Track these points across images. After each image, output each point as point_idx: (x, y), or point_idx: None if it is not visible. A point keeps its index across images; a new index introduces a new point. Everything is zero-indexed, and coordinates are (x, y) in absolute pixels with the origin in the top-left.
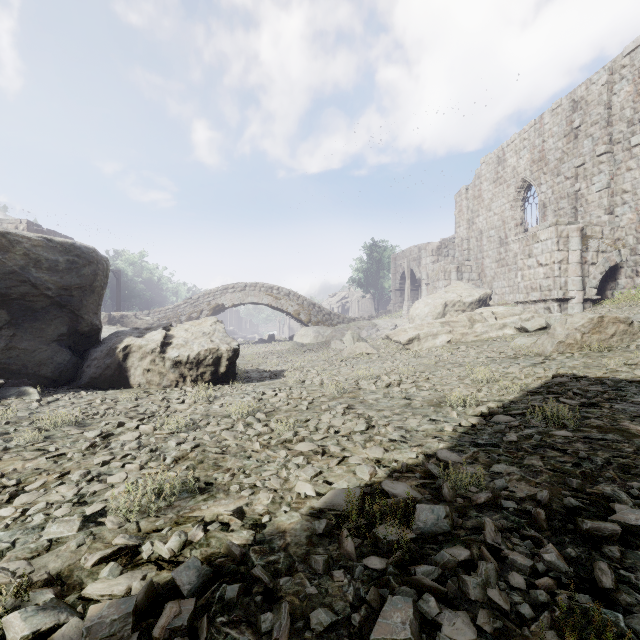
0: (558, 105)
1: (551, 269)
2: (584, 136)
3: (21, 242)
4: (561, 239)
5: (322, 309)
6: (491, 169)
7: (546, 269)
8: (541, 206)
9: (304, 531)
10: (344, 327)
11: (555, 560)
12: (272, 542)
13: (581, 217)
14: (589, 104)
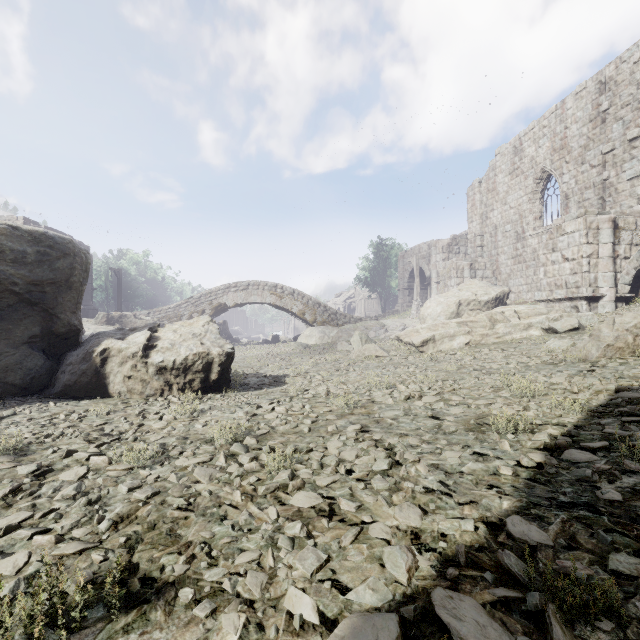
0: (583, 88)
1: (579, 264)
2: (613, 119)
3: None
4: (590, 231)
5: (328, 309)
6: (507, 160)
7: (573, 264)
8: (563, 197)
9: None
10: (351, 327)
11: None
12: None
13: (610, 208)
14: (619, 84)
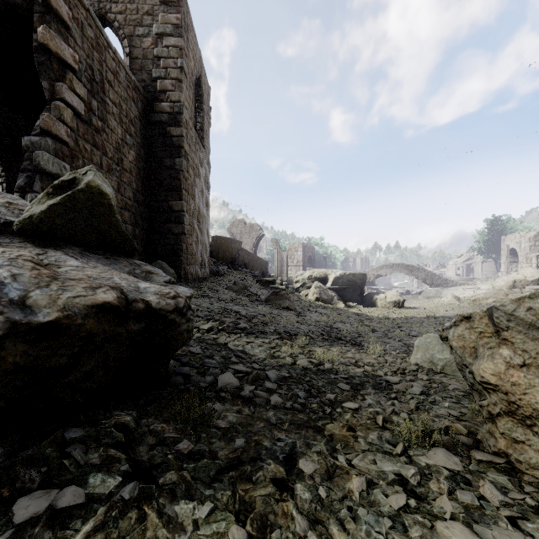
0: None
1: None
2: None
3: (356, 275)
4: None
5: (440, 277)
6: None
7: None
8: None
9: (422, 317)
10: (455, 289)
11: (443, 318)
12: (419, 317)
13: None
14: None
